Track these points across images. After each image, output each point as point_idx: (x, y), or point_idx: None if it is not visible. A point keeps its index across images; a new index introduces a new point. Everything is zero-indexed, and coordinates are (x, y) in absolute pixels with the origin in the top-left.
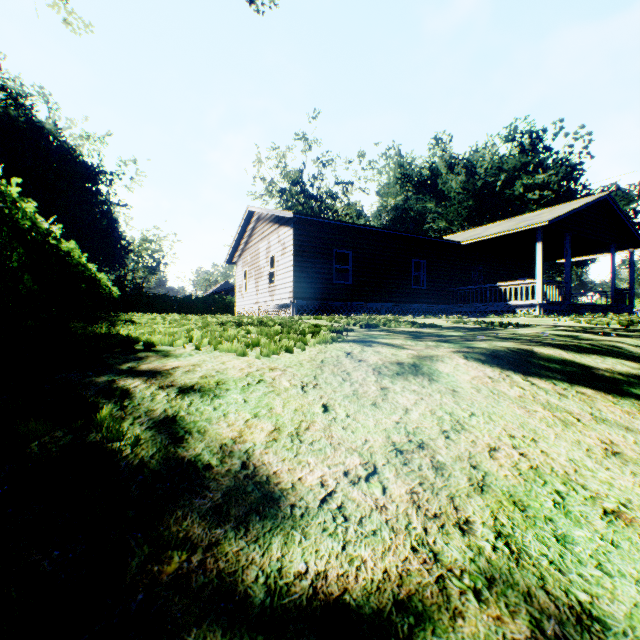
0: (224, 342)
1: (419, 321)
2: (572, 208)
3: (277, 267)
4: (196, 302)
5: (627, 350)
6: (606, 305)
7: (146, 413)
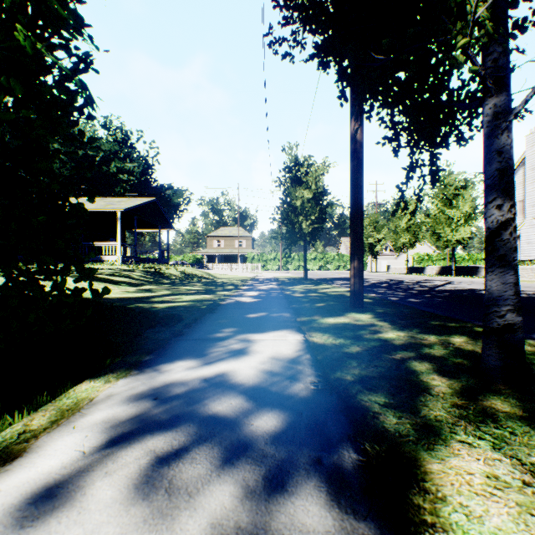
0: None
1: None
2: (138, 204)
3: None
4: None
5: (131, 276)
6: (156, 259)
7: None
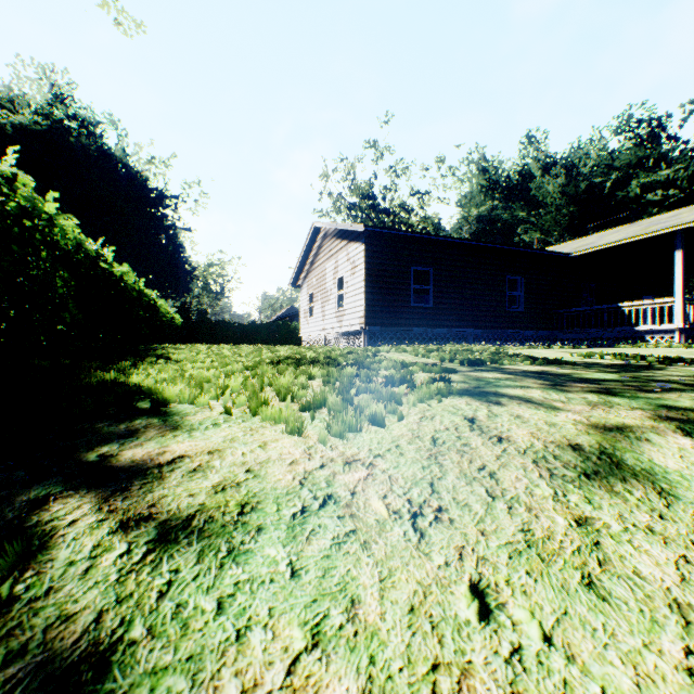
0: (270, 401)
1: (531, 354)
2: None
3: (346, 289)
4: (259, 329)
5: None
6: None
7: (45, 632)
